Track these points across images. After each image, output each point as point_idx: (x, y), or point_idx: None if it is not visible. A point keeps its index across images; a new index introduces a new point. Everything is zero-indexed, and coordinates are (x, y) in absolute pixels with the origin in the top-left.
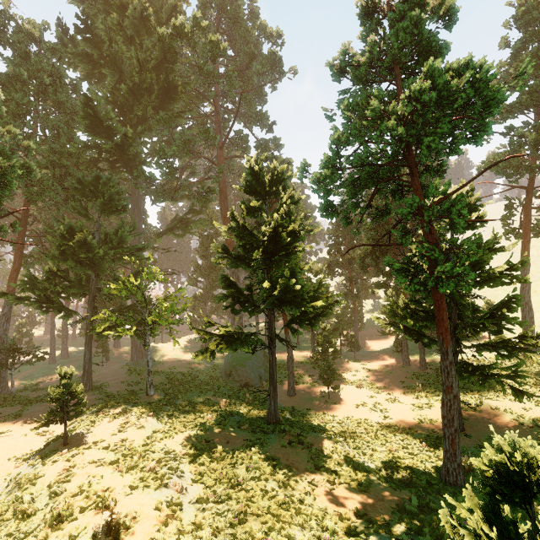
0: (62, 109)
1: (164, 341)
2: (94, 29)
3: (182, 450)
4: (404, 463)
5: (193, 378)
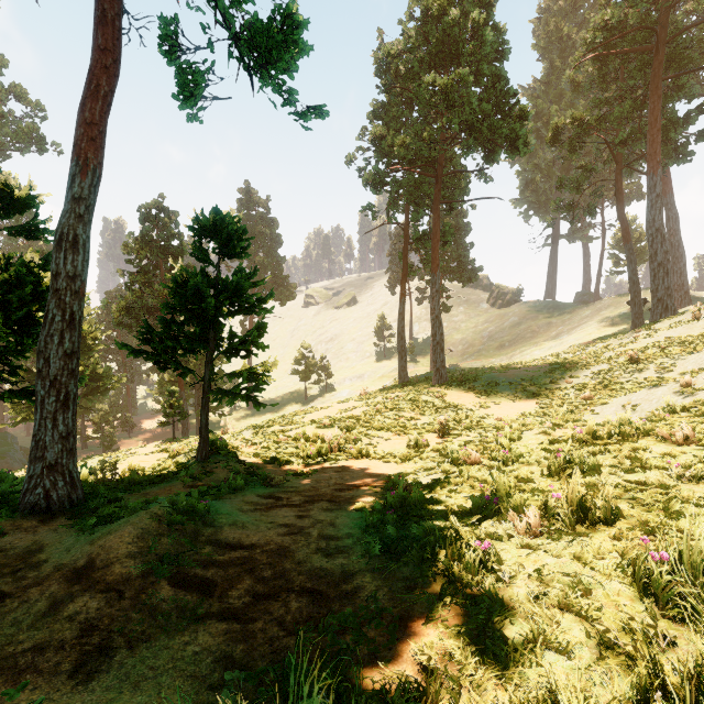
0: None
1: None
2: None
3: None
4: None
5: None
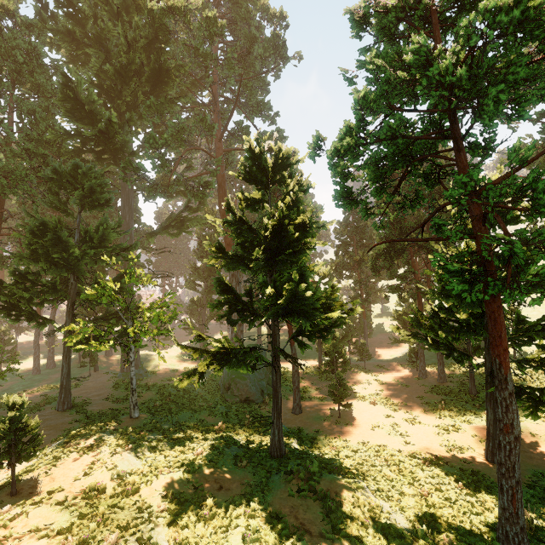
0: (41, 93)
1: (160, 347)
2: (77, 2)
3: (161, 502)
4: (442, 515)
5: (188, 392)
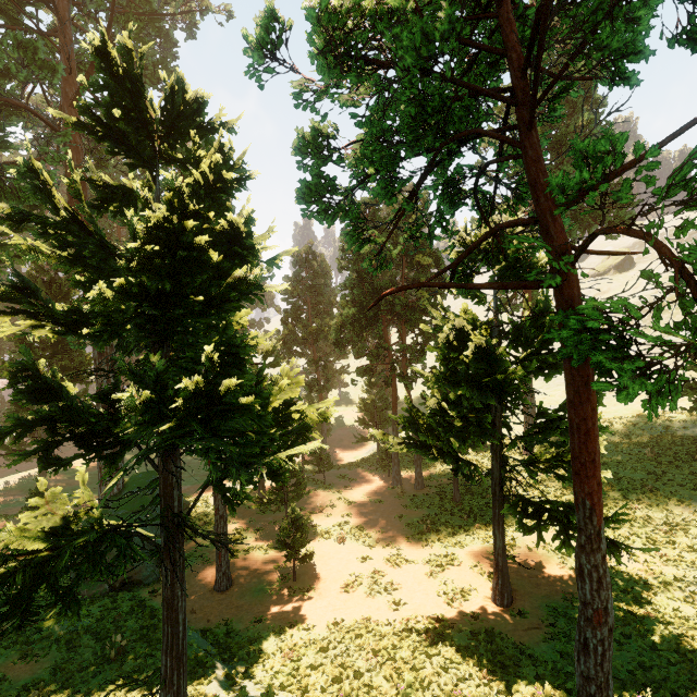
0: None
1: None
2: None
3: None
4: None
5: None
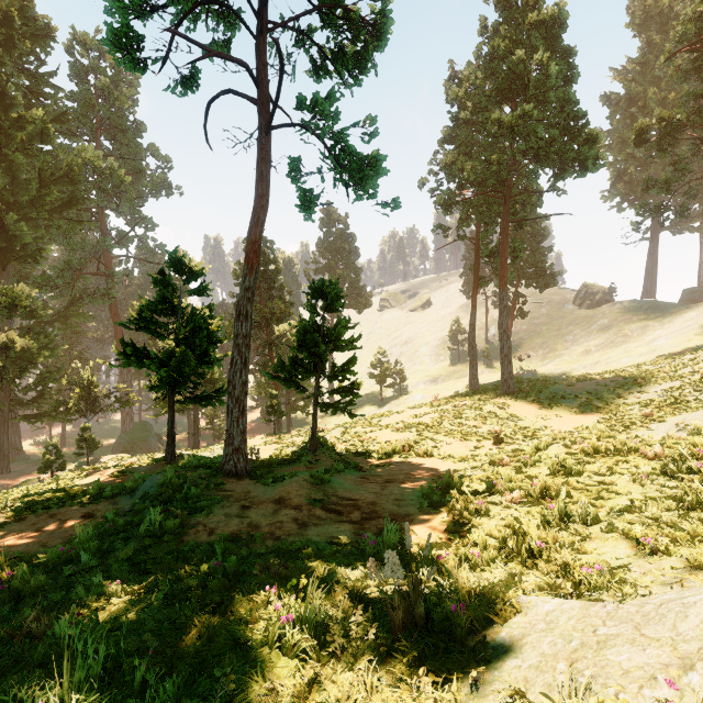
0: None
1: None
2: None
3: None
4: None
5: None
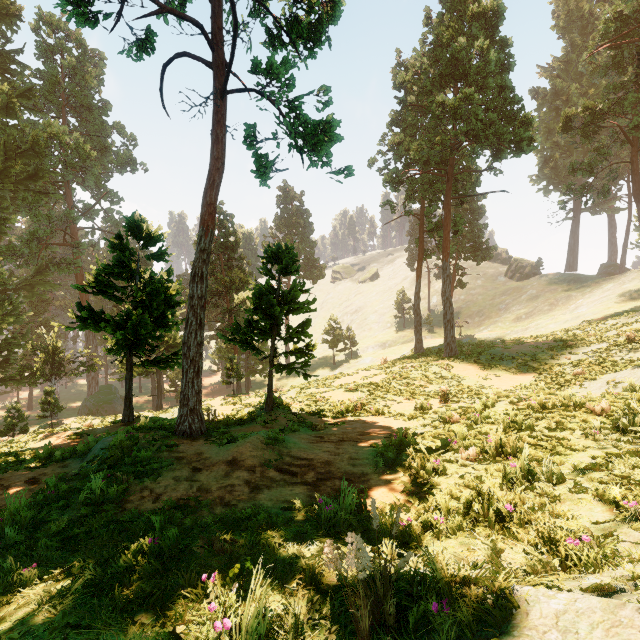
0: None
1: None
2: None
3: None
4: None
5: None
